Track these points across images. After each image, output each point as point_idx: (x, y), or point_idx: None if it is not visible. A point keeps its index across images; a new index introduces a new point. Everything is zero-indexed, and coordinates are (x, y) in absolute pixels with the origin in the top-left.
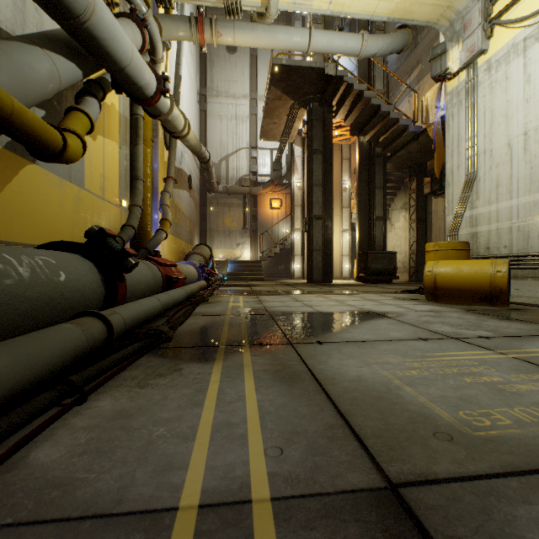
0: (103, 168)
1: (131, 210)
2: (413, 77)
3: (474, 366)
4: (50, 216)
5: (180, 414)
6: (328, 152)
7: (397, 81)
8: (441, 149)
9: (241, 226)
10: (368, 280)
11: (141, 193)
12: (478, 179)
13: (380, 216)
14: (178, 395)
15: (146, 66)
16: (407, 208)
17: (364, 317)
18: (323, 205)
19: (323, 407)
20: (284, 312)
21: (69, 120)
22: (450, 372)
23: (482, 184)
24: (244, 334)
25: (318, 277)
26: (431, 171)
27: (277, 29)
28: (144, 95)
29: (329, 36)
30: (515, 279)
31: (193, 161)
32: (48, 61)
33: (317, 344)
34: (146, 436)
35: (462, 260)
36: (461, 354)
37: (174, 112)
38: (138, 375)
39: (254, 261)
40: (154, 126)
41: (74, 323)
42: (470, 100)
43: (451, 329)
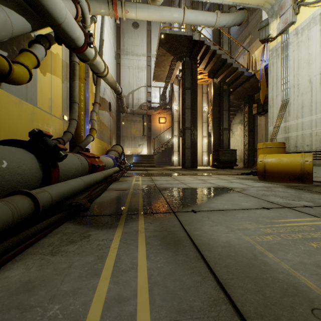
0: (50, 94)
1: (70, 122)
2: (246, 43)
3: (313, 232)
4: (11, 124)
5: (78, 287)
6: (194, 88)
7: (236, 46)
8: (264, 86)
9: (141, 134)
10: (219, 167)
11: (76, 111)
12: (290, 103)
13: (226, 128)
14: (81, 263)
15: (77, 25)
16: (242, 123)
17: (221, 191)
18: (191, 121)
19: (204, 276)
20: (168, 188)
21: (20, 56)
22: (297, 237)
23: (292, 106)
24: (140, 205)
25: (188, 165)
26: (257, 100)
27: (163, 8)
28: (76, 45)
29: (196, 14)
30: (314, 166)
31: (112, 94)
32: (2, 12)
33: (192, 213)
34: (38, 318)
35: (282, 154)
36: (298, 221)
37: (97, 59)
38: (54, 241)
39: (149, 155)
40: (86, 70)
41: (2, 201)
42: (284, 54)
43: (283, 200)
